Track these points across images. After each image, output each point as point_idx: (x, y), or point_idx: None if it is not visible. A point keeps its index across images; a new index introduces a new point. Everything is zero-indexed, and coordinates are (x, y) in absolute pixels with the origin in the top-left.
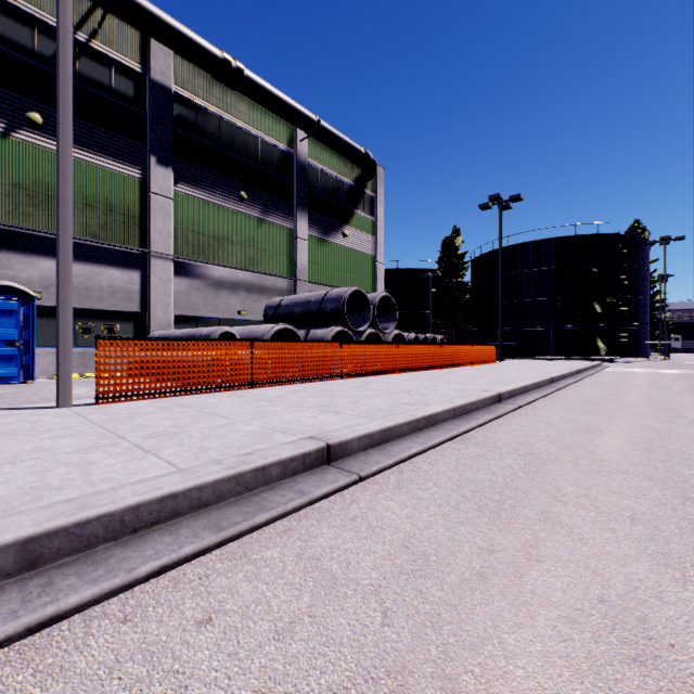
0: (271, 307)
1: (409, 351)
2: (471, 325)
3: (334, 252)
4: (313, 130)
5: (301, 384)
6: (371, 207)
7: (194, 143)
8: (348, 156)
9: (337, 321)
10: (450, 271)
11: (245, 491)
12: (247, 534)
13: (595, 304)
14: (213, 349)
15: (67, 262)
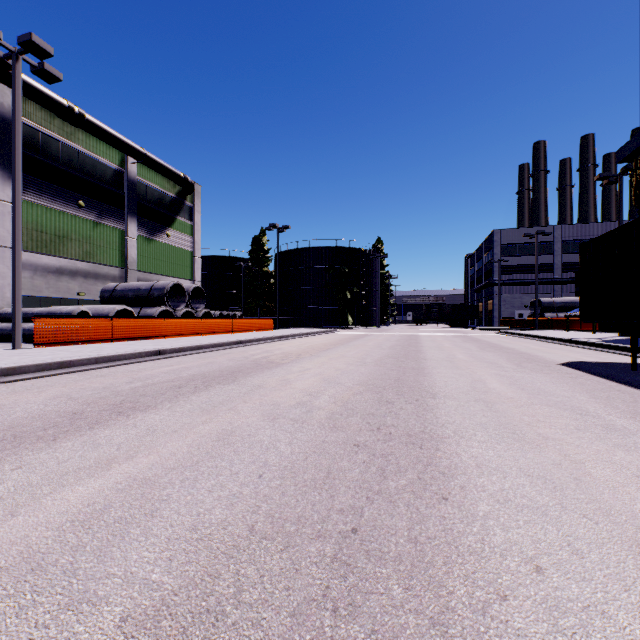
0: (107, 290)
1: (209, 323)
2: (274, 304)
3: (159, 248)
4: (142, 160)
5: (141, 340)
6: (190, 214)
7: (38, 162)
8: (171, 179)
9: (162, 303)
10: (258, 262)
11: (136, 358)
12: (140, 362)
13: (347, 292)
14: (91, 322)
15: (20, 280)
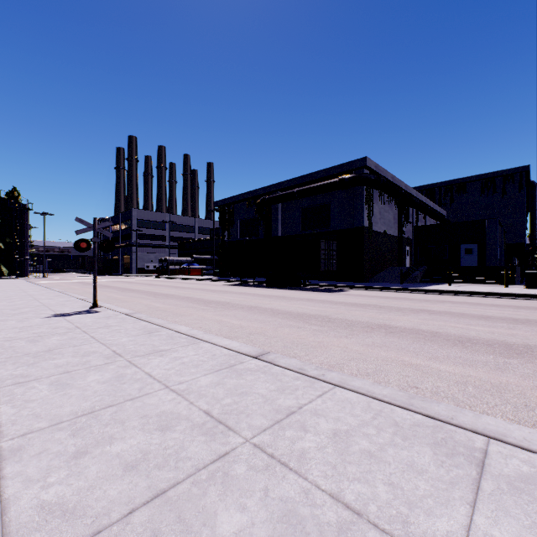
0: None
1: None
2: None
3: None
4: None
5: None
6: None
7: None
8: None
9: None
10: None
11: None
12: None
13: (0, 242)
14: None
15: None
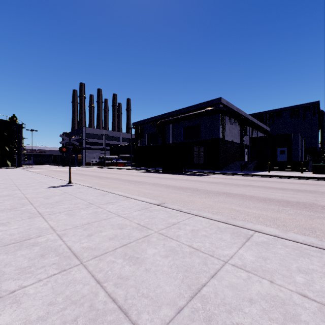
0: None
1: None
2: None
3: None
4: None
5: None
6: None
7: None
8: None
9: None
10: None
11: None
12: None
13: (7, 147)
14: None
15: None
